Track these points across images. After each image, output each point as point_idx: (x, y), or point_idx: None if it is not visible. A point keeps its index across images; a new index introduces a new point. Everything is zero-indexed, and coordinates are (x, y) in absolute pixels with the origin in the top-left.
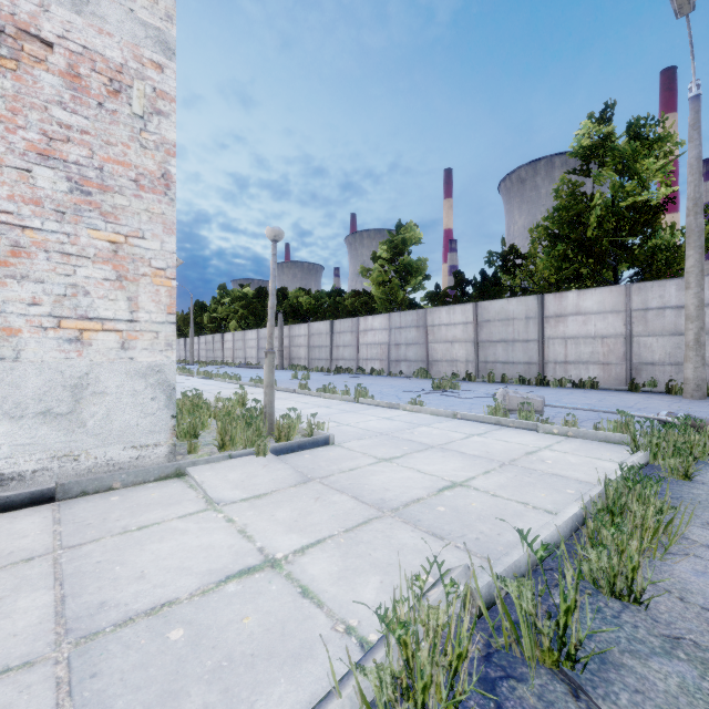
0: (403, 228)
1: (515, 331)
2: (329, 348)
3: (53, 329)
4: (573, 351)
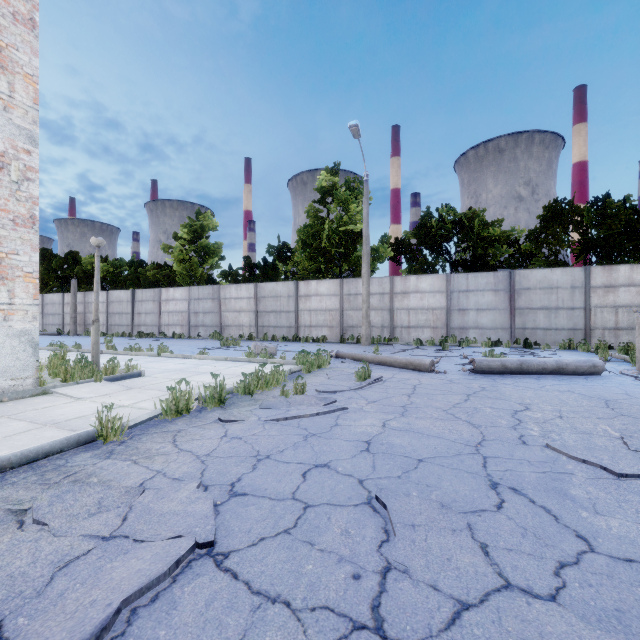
0: (202, 216)
1: (282, 305)
2: (131, 315)
3: None
4: (314, 319)
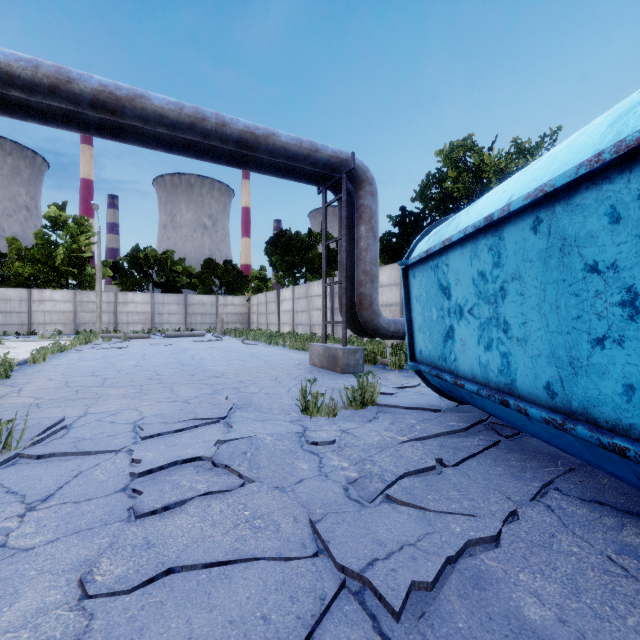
0: None
1: (13, 307)
2: None
3: None
4: (49, 318)
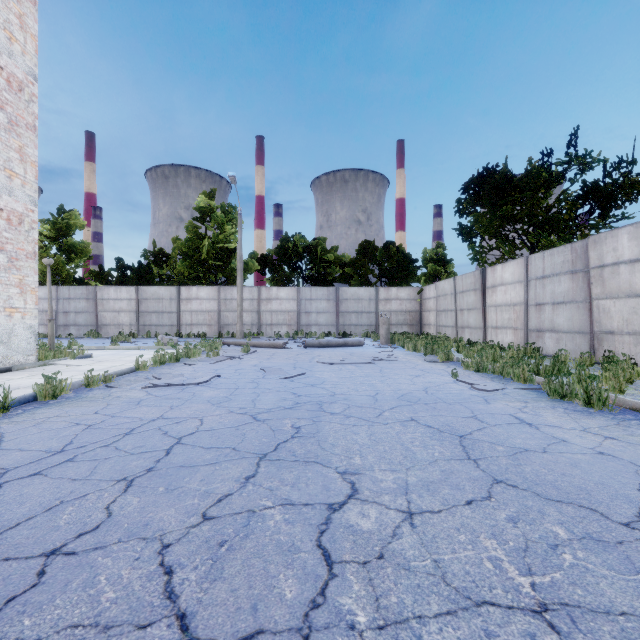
0: (68, 214)
1: (164, 306)
2: None
3: (3, 312)
4: (195, 319)
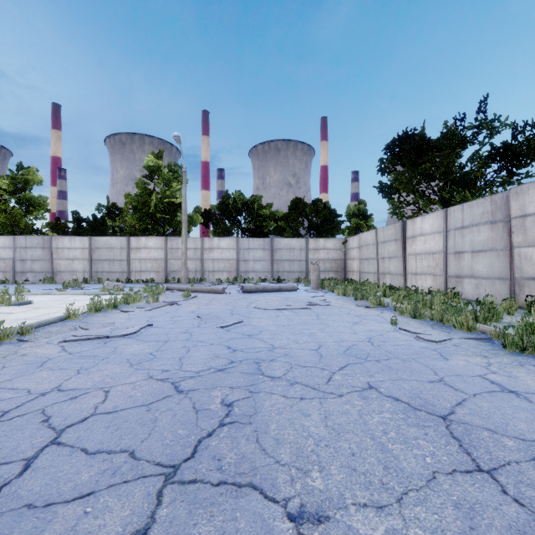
0: (26, 170)
1: (115, 255)
2: None
3: None
4: (144, 266)
